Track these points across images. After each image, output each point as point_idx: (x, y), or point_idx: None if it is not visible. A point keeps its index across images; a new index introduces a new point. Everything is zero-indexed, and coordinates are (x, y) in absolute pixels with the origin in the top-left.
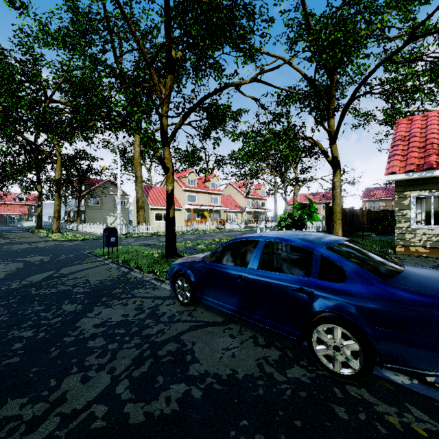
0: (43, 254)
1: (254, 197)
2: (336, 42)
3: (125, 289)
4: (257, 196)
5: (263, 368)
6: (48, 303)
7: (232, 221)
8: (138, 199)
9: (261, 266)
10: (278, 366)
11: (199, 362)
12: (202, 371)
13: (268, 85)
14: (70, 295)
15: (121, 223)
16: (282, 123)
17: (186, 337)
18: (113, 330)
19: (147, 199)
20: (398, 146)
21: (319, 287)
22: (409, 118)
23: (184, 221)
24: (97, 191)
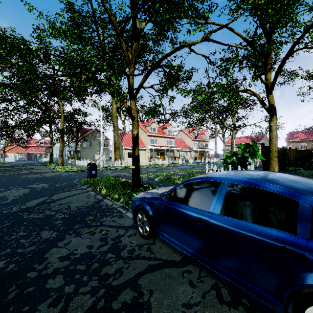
0: (46, 182)
1: (199, 140)
2: None
3: (96, 216)
4: (202, 139)
5: None
6: (31, 228)
7: (183, 157)
8: (115, 142)
9: (224, 210)
10: None
11: None
12: None
13: (217, 43)
14: (52, 221)
15: (104, 159)
16: (228, 76)
17: (144, 282)
18: (75, 265)
19: (121, 142)
20: None
21: None
22: None
23: (147, 157)
24: (88, 136)
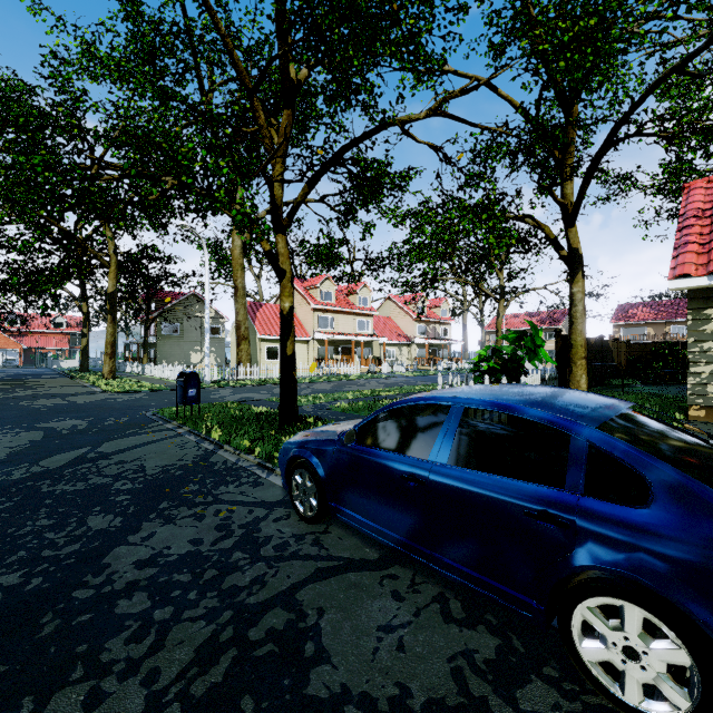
0: (79, 417)
1: (429, 320)
2: (586, 34)
3: (203, 484)
4: (434, 318)
5: (466, 684)
6: (64, 512)
7: (393, 359)
8: (240, 324)
9: (456, 458)
10: (496, 679)
11: (331, 661)
12: (335, 686)
13: (459, 121)
14: (107, 495)
15: (212, 363)
16: (483, 189)
17: (307, 596)
18: (169, 574)
19: (253, 325)
20: (691, 228)
21: (587, 514)
22: (709, 178)
23: (313, 359)
24: (174, 311)
